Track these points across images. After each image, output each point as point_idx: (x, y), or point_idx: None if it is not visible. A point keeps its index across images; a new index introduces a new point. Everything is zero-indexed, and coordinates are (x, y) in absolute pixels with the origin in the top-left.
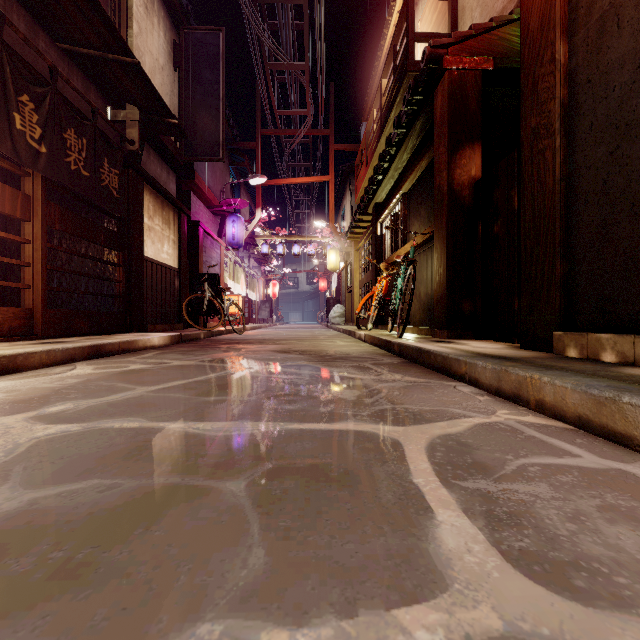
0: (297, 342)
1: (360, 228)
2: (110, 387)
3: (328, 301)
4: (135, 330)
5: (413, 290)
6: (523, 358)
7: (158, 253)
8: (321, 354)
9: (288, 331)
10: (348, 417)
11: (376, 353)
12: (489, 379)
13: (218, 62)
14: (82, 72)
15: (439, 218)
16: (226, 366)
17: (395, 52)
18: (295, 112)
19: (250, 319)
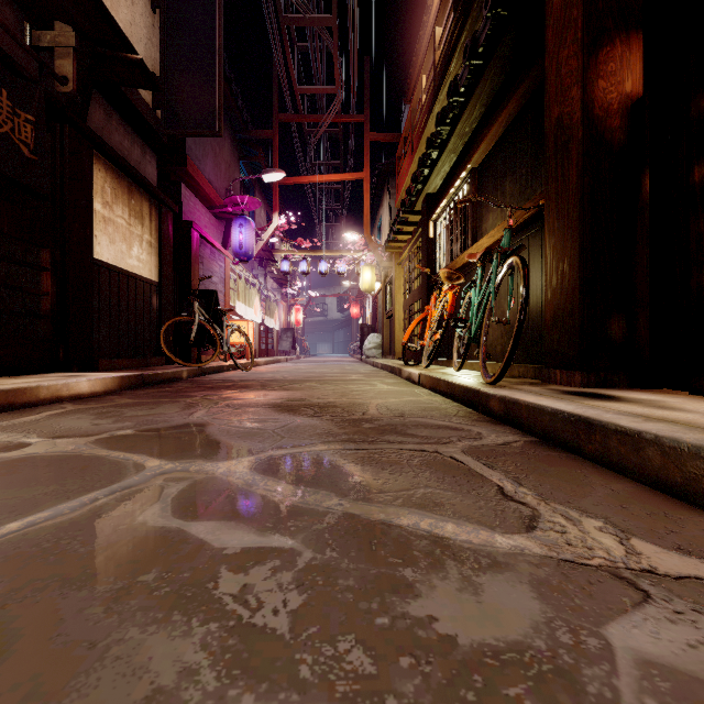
0: (318, 385)
1: (404, 234)
2: None
3: (362, 329)
4: (75, 367)
5: (526, 296)
6: None
7: (122, 257)
8: (354, 415)
9: (311, 366)
10: None
11: (453, 412)
12: None
13: (213, 1)
14: None
15: (560, 175)
16: (126, 464)
17: None
18: (320, 90)
19: (268, 351)
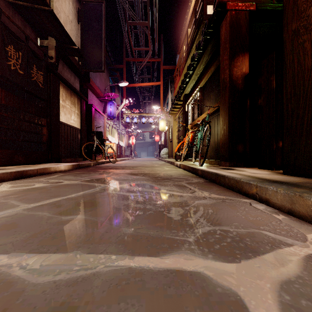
0: (143, 168)
1: (176, 108)
2: (1, 204)
3: (160, 146)
4: (54, 161)
5: (209, 138)
6: (299, 183)
7: (68, 120)
8: (155, 176)
9: (139, 161)
10: (177, 245)
11: (187, 175)
12: (281, 200)
13: (101, 19)
14: (21, 16)
15: (223, 97)
16: (95, 185)
17: (195, 12)
18: (143, 49)
19: (120, 155)
